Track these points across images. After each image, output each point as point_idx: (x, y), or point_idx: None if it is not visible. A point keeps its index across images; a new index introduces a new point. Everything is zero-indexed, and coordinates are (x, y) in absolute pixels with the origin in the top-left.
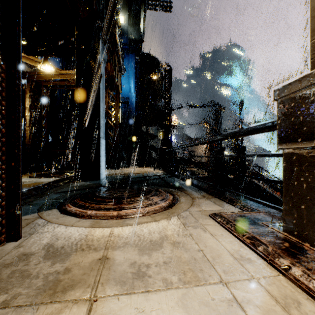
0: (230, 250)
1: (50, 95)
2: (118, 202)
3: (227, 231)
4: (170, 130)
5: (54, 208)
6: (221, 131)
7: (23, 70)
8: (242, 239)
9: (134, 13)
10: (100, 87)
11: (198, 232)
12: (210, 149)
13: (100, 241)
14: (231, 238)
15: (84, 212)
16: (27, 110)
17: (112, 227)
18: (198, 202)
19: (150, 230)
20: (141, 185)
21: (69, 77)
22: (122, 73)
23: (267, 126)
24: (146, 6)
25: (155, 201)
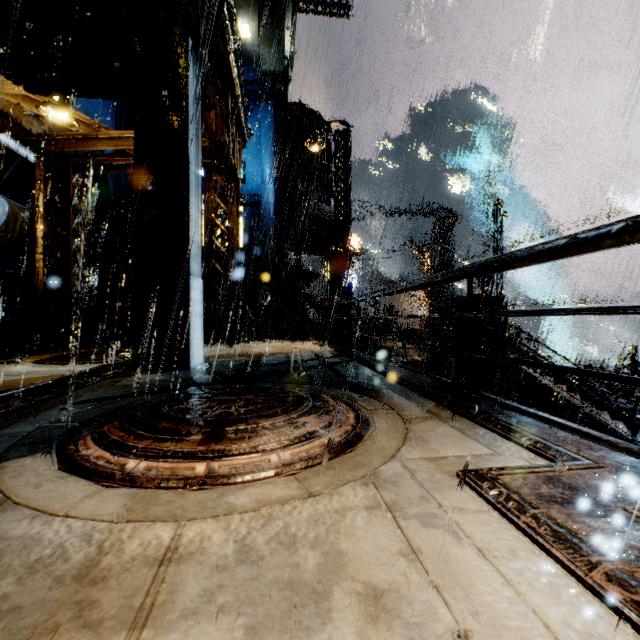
0: (564, 635)
1: (95, 188)
2: (213, 433)
3: (526, 536)
4: (346, 261)
5: (45, 451)
6: (453, 264)
7: (28, 130)
8: (592, 583)
9: (271, 18)
10: (190, 161)
11: (438, 542)
12: (430, 302)
13: (127, 586)
14: (546, 570)
15: (119, 464)
16: (40, 219)
17: (183, 519)
18: (421, 429)
19: (292, 533)
20: (280, 383)
21: (127, 144)
22: (245, 138)
23: (611, 232)
24: (296, 4)
25: (310, 429)
